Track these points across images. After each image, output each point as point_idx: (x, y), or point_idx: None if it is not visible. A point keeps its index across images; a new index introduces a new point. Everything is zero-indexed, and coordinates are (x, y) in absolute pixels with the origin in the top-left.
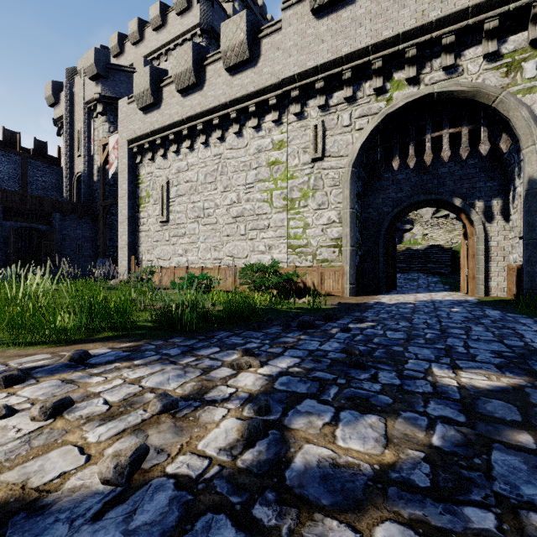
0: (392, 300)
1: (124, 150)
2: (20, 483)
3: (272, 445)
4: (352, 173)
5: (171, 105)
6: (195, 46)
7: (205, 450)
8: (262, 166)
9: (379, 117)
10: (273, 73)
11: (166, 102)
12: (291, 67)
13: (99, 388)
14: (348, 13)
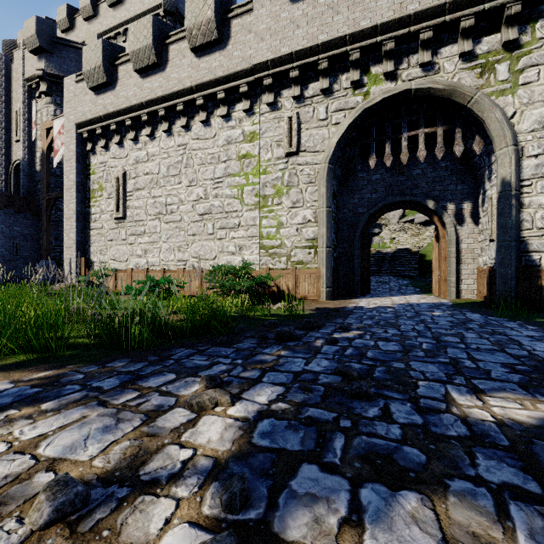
0: (370, 304)
1: (72, 135)
2: None
3: None
4: (329, 169)
5: (128, 86)
6: (155, 21)
7: None
8: (232, 159)
9: (357, 112)
10: (245, 57)
11: (122, 83)
12: (264, 52)
13: None
14: None
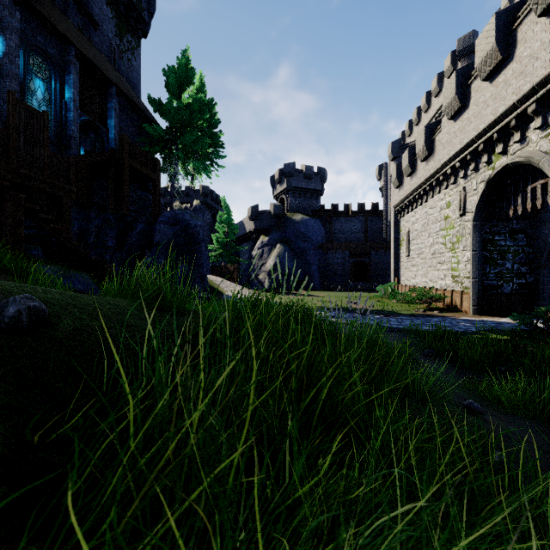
0: (478, 319)
1: (392, 213)
2: None
3: None
4: (473, 225)
5: (406, 184)
6: (410, 149)
7: None
8: (442, 220)
9: (484, 185)
10: (439, 160)
11: (404, 183)
12: (445, 156)
13: None
14: (466, 116)
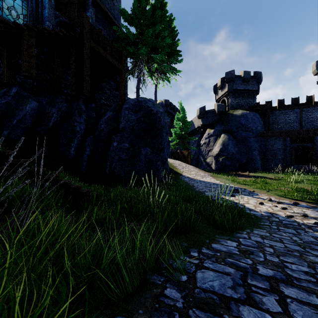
0: None
1: None
2: (275, 212)
3: (317, 226)
4: None
5: None
6: None
7: (304, 221)
8: None
9: None
10: None
11: None
12: None
13: (294, 209)
14: None
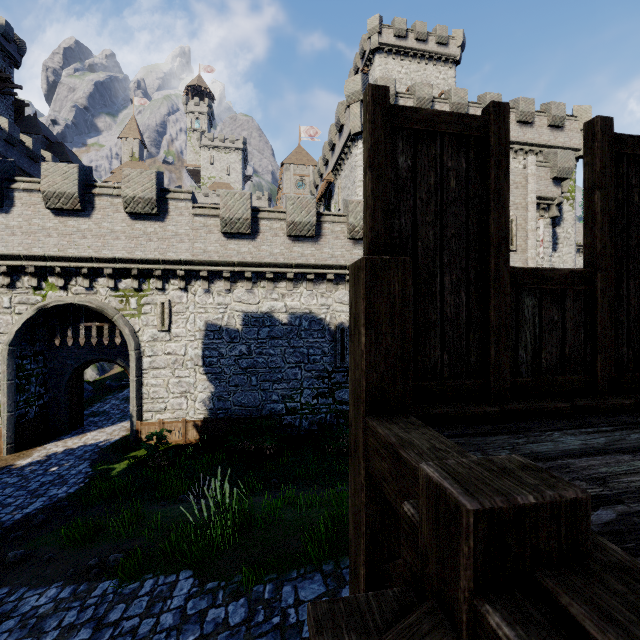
0: (38, 458)
1: None
2: None
3: None
4: (10, 351)
5: None
6: None
7: None
8: None
9: (34, 311)
10: None
11: None
12: None
13: None
14: (2, 220)
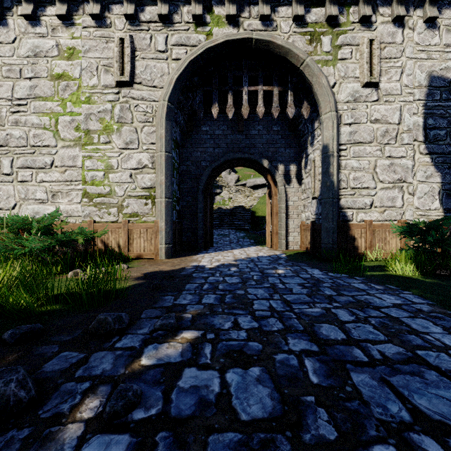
0: (213, 262)
1: None
2: None
3: None
4: (168, 108)
5: None
6: None
7: None
8: (41, 77)
9: (199, 49)
10: None
11: None
12: None
13: None
14: None
